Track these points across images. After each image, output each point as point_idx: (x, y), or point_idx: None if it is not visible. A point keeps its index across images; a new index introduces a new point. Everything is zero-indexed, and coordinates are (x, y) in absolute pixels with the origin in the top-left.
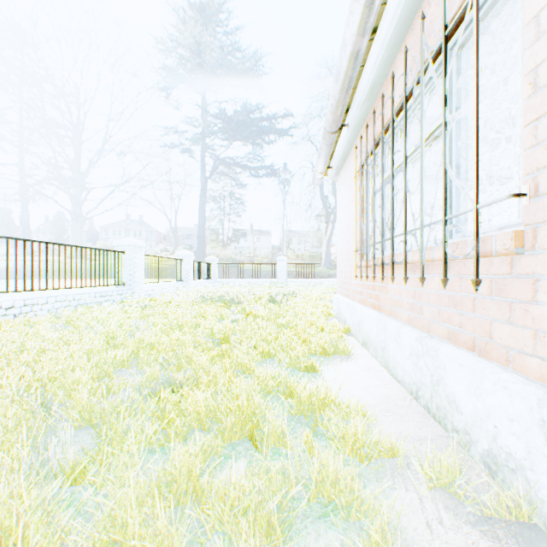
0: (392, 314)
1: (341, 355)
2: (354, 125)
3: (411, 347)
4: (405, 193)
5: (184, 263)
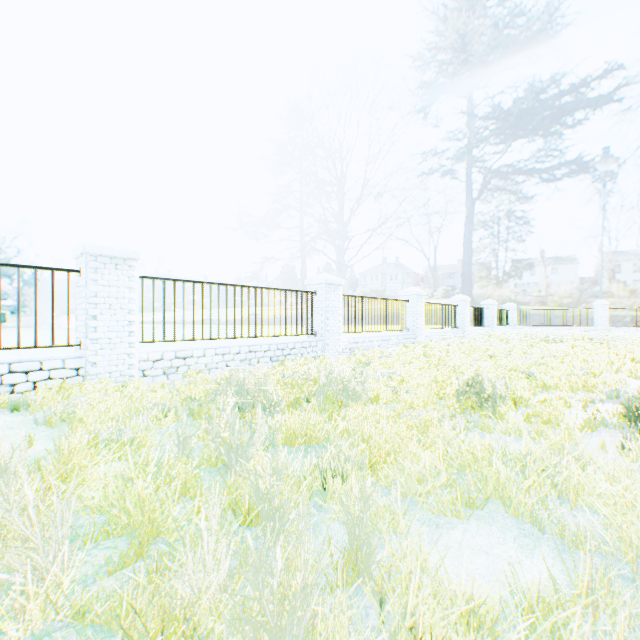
0: None
1: None
2: None
3: None
4: None
5: (488, 311)
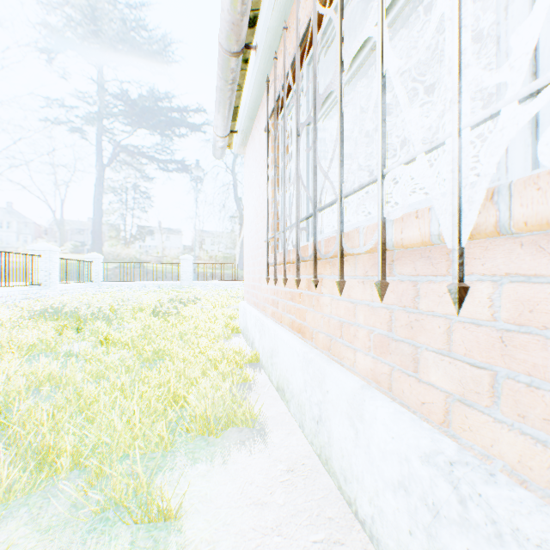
0: (333, 349)
1: (241, 426)
2: (265, 44)
3: (408, 470)
4: (382, 76)
5: (42, 261)
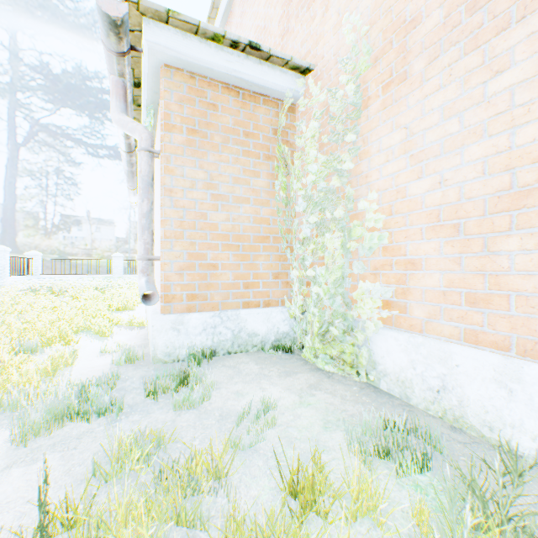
0: None
1: (129, 310)
2: None
3: None
4: None
5: None
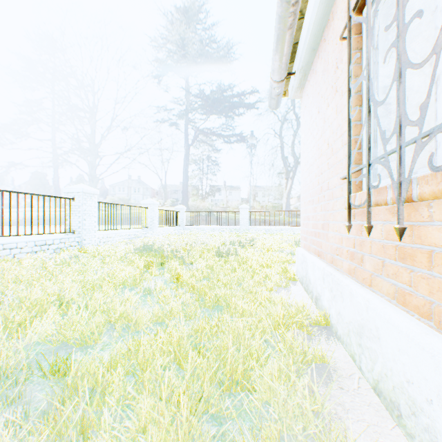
0: None
1: None
2: None
3: None
4: None
5: (149, 211)
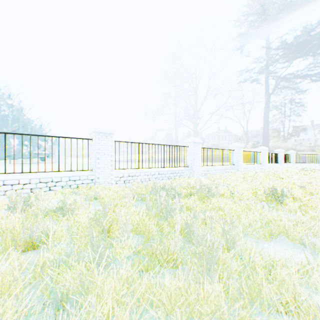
0: None
1: None
2: None
3: None
4: None
5: (278, 155)
